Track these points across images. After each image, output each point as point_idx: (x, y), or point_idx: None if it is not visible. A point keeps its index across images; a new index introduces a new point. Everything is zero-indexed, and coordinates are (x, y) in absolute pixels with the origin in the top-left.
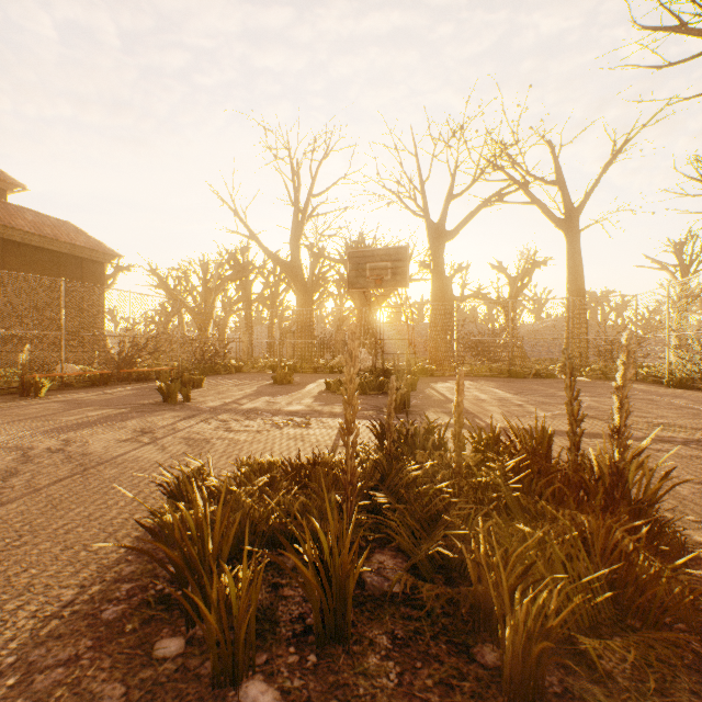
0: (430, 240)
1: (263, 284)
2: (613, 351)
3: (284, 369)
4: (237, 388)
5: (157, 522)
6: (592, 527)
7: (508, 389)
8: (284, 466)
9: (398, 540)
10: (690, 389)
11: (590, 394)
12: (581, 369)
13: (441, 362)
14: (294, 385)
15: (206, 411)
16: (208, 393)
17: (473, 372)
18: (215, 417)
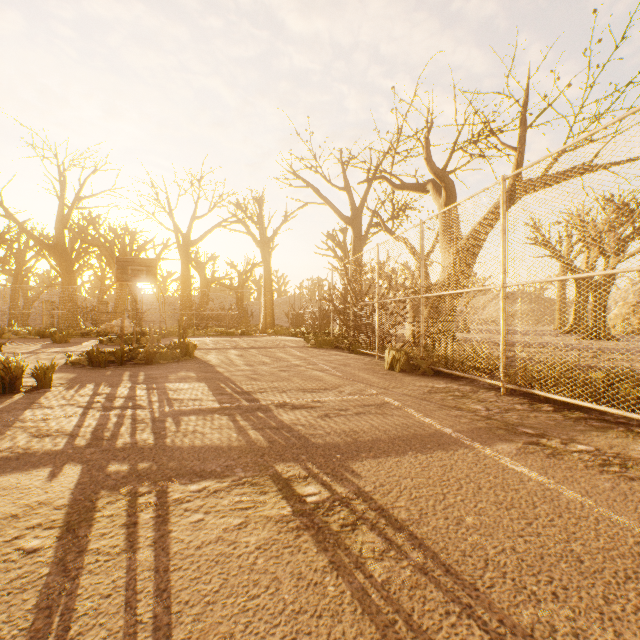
0: (179, 246)
1: (6, 250)
2: (297, 320)
3: (52, 335)
4: (25, 346)
5: (69, 361)
6: (172, 350)
7: (214, 340)
8: (100, 353)
9: (134, 356)
10: (297, 337)
11: (250, 340)
12: (267, 330)
13: (188, 327)
14: (72, 343)
15: (27, 353)
16: (5, 348)
17: (207, 333)
18: (38, 354)
